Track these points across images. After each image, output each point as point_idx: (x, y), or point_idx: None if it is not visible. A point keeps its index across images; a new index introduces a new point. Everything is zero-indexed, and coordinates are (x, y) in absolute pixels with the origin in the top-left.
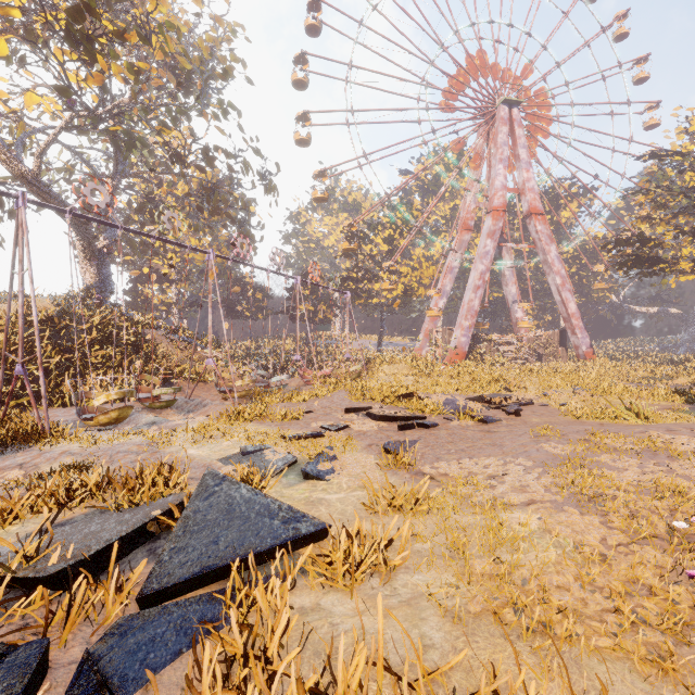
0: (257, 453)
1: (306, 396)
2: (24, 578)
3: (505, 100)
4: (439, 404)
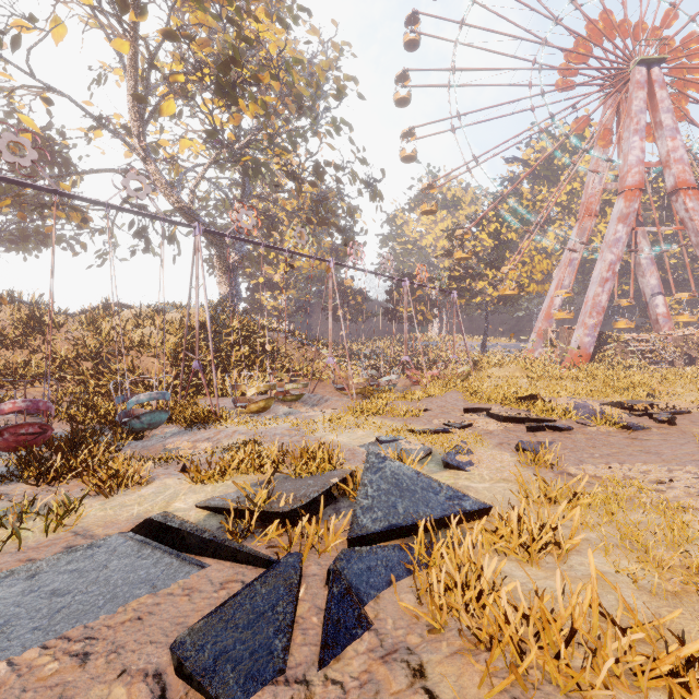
0: (393, 443)
1: (420, 395)
2: (267, 512)
3: (642, 60)
4: (570, 407)
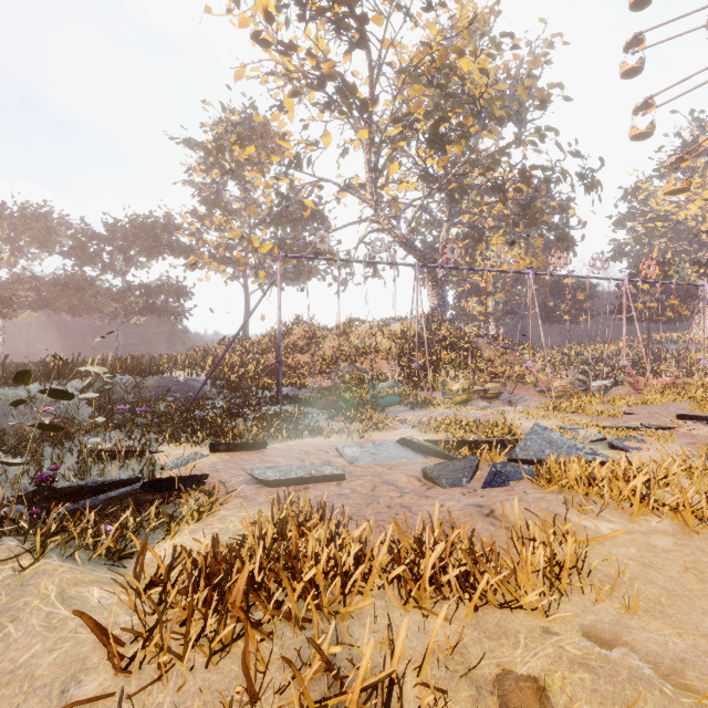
0: (571, 430)
1: (630, 401)
2: (462, 442)
3: None
4: None
